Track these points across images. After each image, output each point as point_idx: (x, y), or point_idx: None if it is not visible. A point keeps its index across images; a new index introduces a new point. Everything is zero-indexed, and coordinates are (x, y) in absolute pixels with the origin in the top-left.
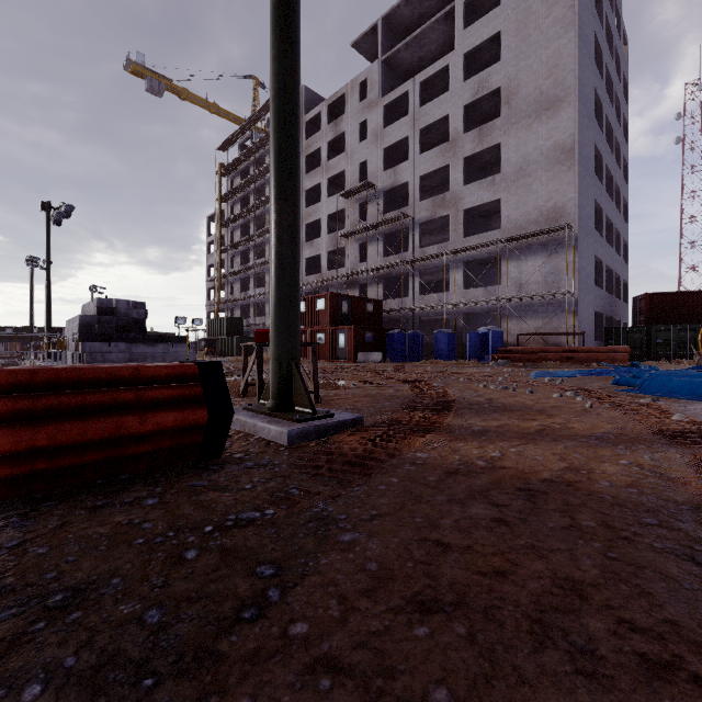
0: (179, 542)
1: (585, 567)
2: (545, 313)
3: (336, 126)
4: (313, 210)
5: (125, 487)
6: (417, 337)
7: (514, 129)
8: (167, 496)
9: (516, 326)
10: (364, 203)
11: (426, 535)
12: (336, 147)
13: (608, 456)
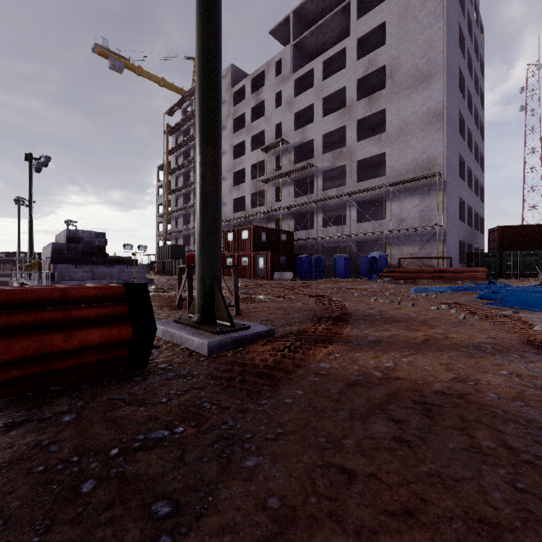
0: (80, 469)
1: (496, 503)
2: (420, 241)
3: (257, 96)
4: (239, 161)
5: (50, 400)
6: (320, 260)
7: (396, 98)
8: (85, 411)
9: (397, 251)
10: (279, 156)
11: (329, 459)
12: (257, 112)
13: (489, 366)
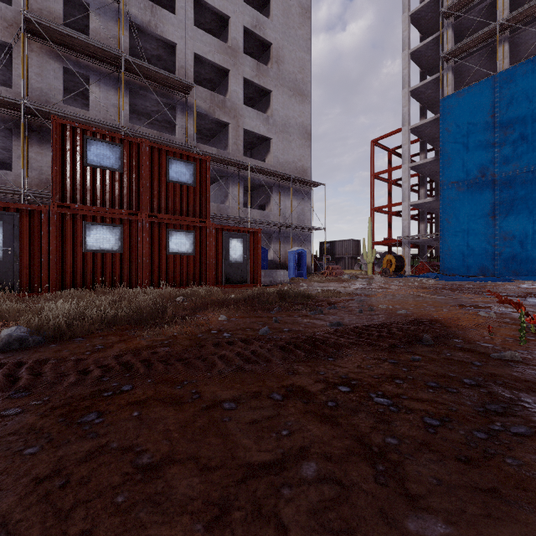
0: None
1: None
2: (298, 240)
3: None
4: None
5: None
6: None
7: (282, 90)
8: None
9: (283, 248)
10: None
11: None
12: None
13: None
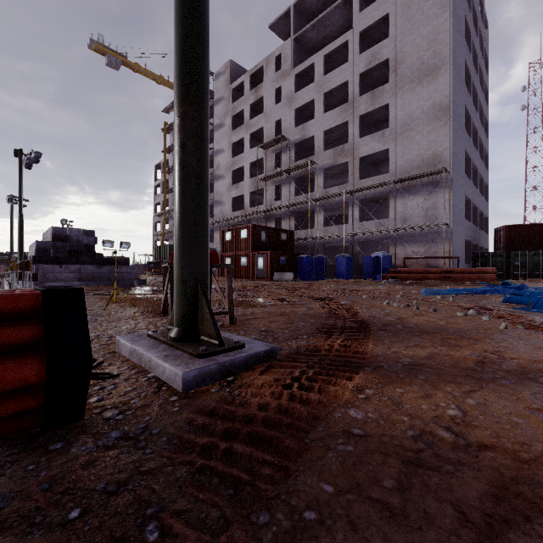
0: None
1: None
2: (426, 240)
3: (256, 92)
4: (238, 159)
5: None
6: (322, 260)
7: (401, 92)
8: None
9: (401, 251)
10: (279, 153)
11: None
12: (256, 109)
13: None
